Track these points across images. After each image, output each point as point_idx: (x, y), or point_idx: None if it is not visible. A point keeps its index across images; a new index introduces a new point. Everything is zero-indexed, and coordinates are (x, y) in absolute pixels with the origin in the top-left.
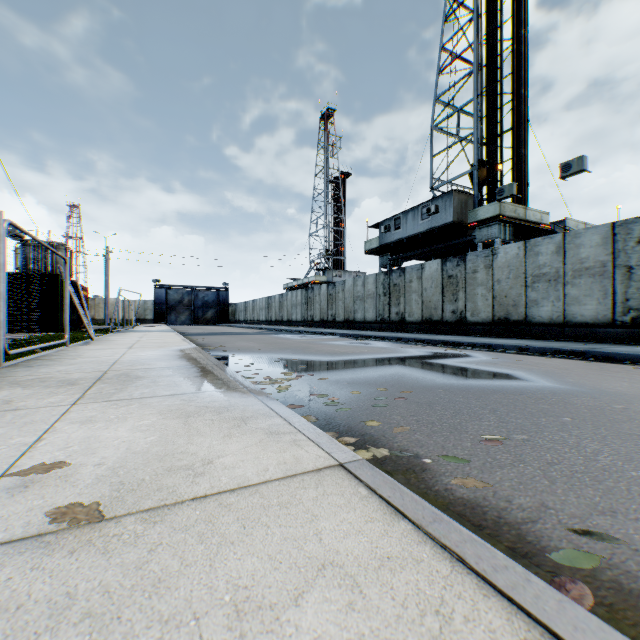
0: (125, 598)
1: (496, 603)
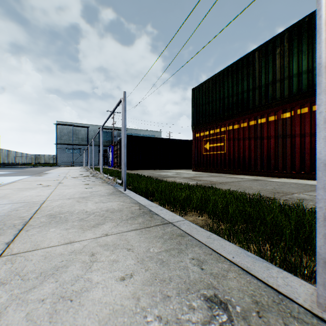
0: (36, 186)
1: (4, 186)
